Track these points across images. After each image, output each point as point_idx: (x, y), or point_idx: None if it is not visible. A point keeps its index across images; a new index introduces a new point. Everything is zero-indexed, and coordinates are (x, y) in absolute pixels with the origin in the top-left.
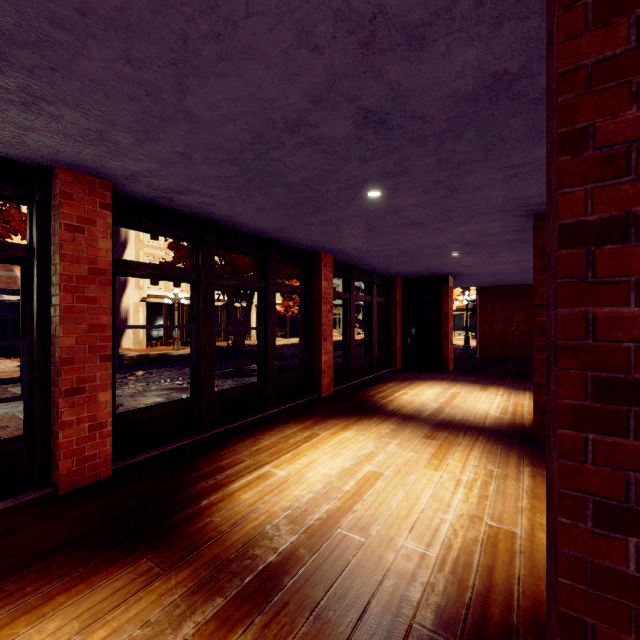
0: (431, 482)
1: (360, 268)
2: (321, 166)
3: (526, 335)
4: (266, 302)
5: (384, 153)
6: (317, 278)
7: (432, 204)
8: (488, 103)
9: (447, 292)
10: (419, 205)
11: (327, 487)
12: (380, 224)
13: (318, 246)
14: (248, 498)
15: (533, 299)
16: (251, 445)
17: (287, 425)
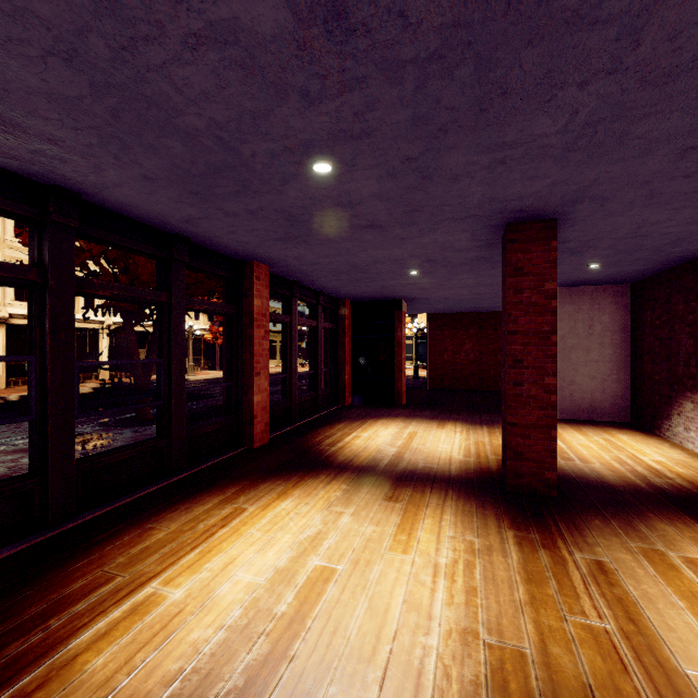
0: (402, 575)
1: (303, 286)
2: (239, 100)
3: (474, 364)
4: (170, 323)
5: (339, 88)
6: (247, 294)
7: (397, 197)
8: (505, 3)
9: (400, 318)
10: (381, 197)
11: (250, 612)
12: (329, 223)
13: (248, 251)
14: (101, 666)
15: (503, 324)
16: (133, 543)
17: (199, 499)
